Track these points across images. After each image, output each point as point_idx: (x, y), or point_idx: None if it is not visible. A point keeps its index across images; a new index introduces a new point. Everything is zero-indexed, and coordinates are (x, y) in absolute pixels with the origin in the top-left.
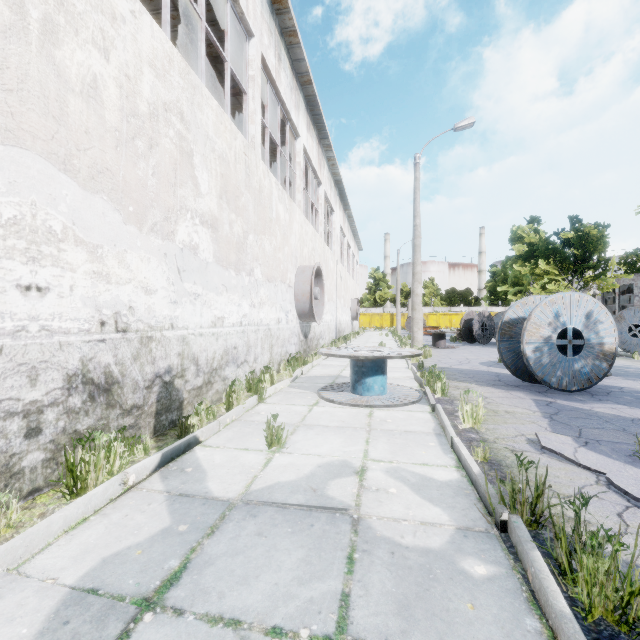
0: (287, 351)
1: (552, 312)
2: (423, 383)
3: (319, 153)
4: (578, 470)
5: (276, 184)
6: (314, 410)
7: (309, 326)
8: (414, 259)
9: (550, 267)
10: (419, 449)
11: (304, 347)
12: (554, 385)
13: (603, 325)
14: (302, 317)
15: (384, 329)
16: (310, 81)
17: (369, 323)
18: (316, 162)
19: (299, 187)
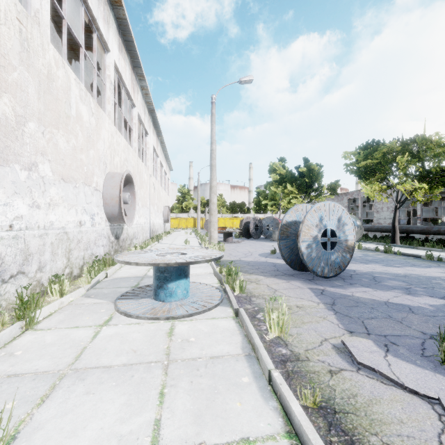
0: (93, 253)
1: (318, 216)
2: (223, 280)
3: (133, 78)
4: (408, 398)
5: (77, 82)
6: (101, 334)
7: (121, 228)
8: (211, 176)
9: (293, 189)
10: (232, 397)
11: (115, 247)
12: (319, 273)
13: (347, 226)
14: (112, 220)
15: (189, 229)
16: (120, 2)
17: (178, 225)
18: (129, 84)
19: (109, 98)
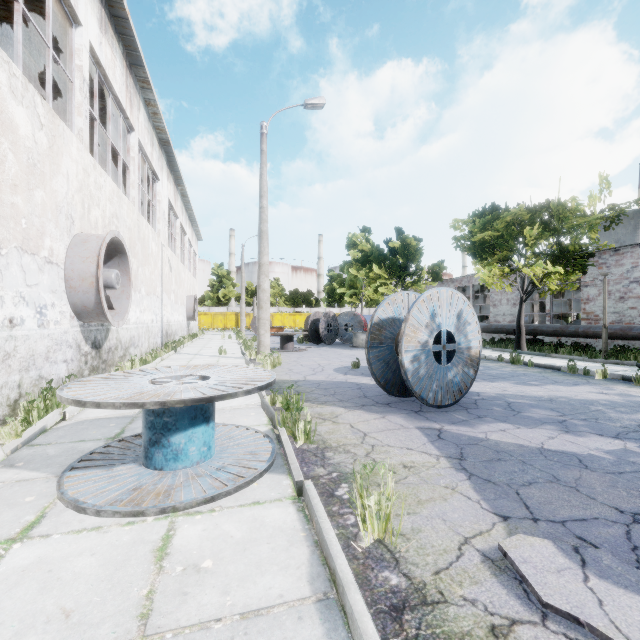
0: (42, 376)
1: (429, 311)
2: (276, 421)
3: (129, 83)
4: None
5: (2, 59)
6: (1, 567)
7: (106, 330)
8: (261, 247)
9: (382, 272)
10: None
11: (93, 363)
12: (431, 401)
13: (470, 327)
14: (84, 316)
15: (228, 330)
16: None
17: (211, 323)
18: (122, 92)
19: (80, 106)
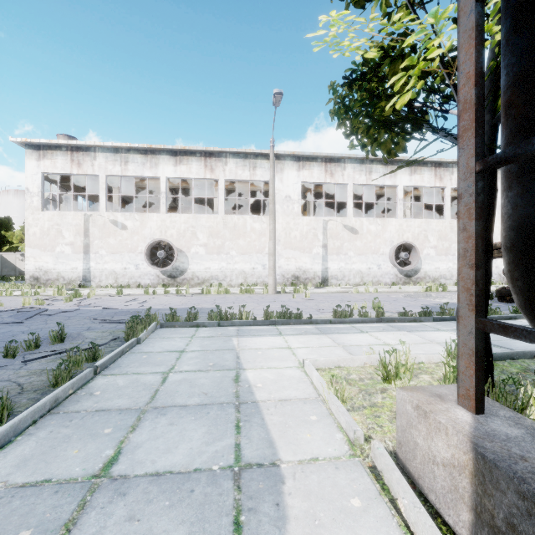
0: None
1: None
2: None
3: None
4: None
5: None
6: None
7: None
8: None
9: None
10: None
11: None
12: None
13: None
14: None
15: None
16: None
17: None
18: None
19: None
